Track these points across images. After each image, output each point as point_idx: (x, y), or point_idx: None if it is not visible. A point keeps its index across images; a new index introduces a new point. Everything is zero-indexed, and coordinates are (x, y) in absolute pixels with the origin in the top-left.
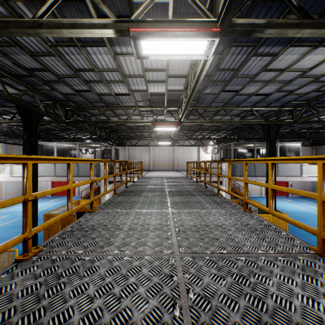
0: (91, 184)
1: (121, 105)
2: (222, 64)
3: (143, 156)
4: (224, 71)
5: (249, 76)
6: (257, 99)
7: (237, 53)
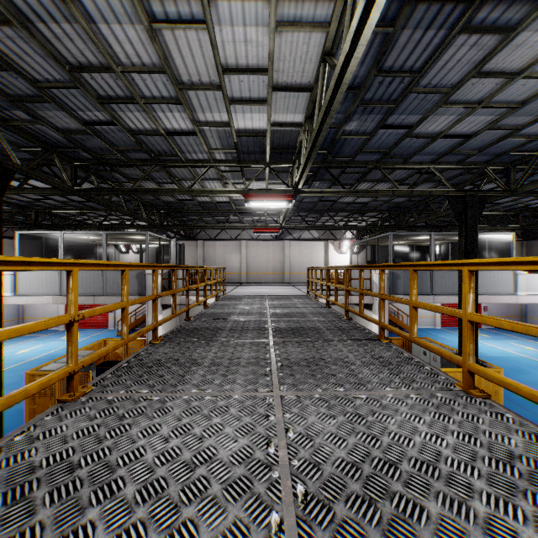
0: (70, 325)
1: (182, 157)
2: (389, 56)
3: (229, 257)
4: (391, 76)
5: (441, 89)
6: (445, 146)
7: (428, 23)
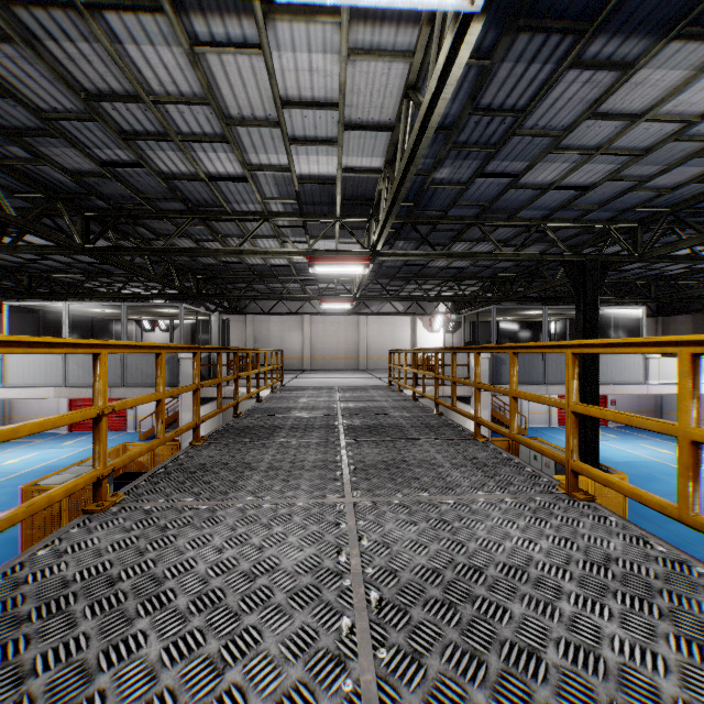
0: (97, 420)
1: (228, 209)
2: (486, 91)
3: (288, 337)
4: (489, 115)
5: (551, 132)
6: (559, 199)
7: (531, 55)
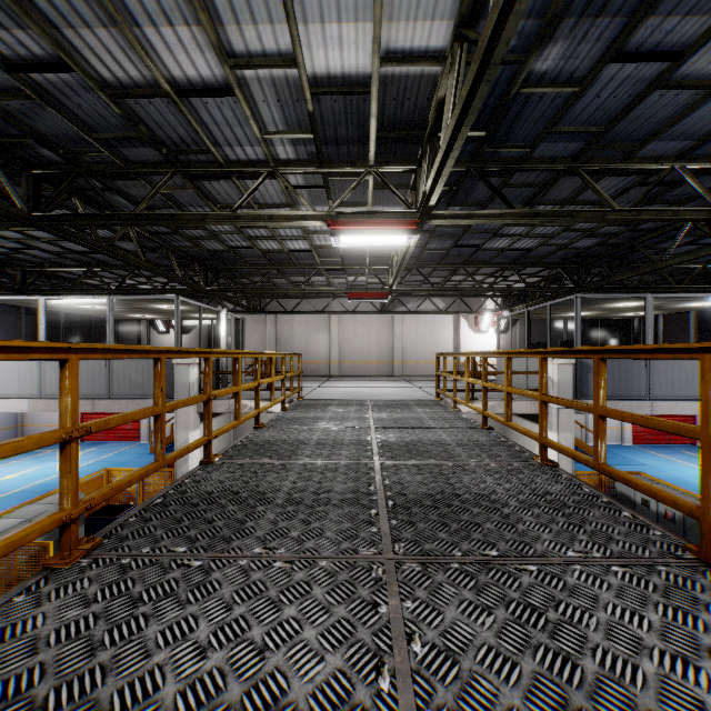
0: None
1: (217, 155)
2: None
3: (313, 339)
4: None
5: None
6: None
7: None
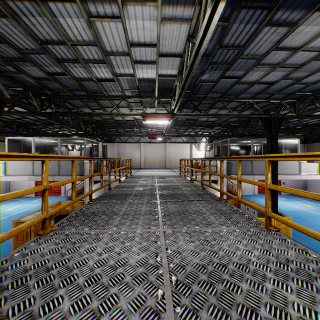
0: (43, 192)
1: (106, 94)
2: (225, 38)
3: (133, 153)
4: (227, 49)
5: (256, 57)
6: (259, 89)
7: (247, 20)
